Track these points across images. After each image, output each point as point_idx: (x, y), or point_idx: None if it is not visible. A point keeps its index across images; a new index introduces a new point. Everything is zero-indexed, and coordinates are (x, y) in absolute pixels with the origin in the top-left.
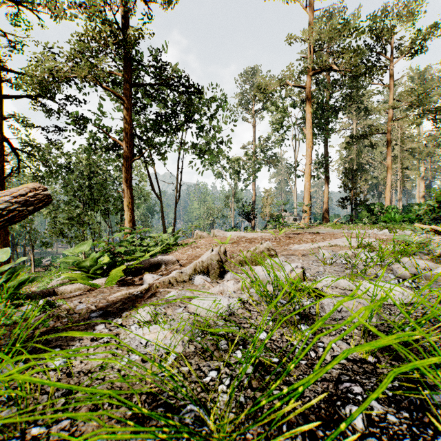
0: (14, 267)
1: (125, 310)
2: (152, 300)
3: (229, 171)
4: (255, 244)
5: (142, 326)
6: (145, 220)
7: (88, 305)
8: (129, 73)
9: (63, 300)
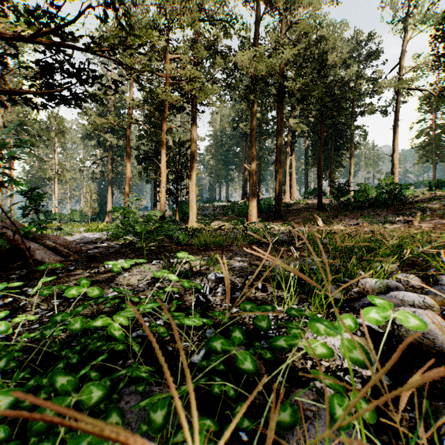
0: None
1: None
2: None
3: None
4: None
5: None
6: None
7: None
8: None
9: None
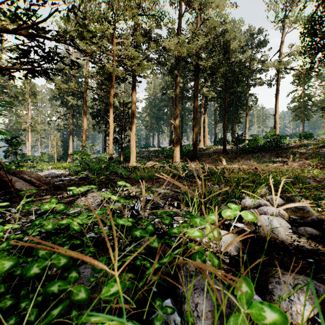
0: None
1: None
2: None
3: None
4: None
5: None
6: None
7: None
8: None
9: None
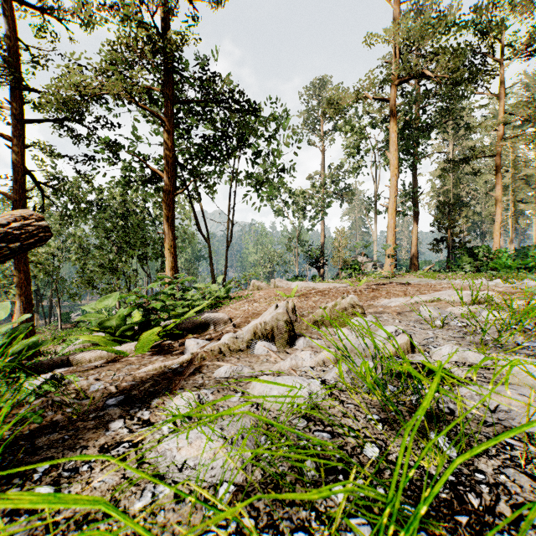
0: (19, 327)
1: (156, 394)
2: (196, 378)
3: (292, 207)
4: (331, 298)
5: (178, 427)
6: (190, 267)
7: (106, 385)
8: (170, 88)
9: (74, 376)
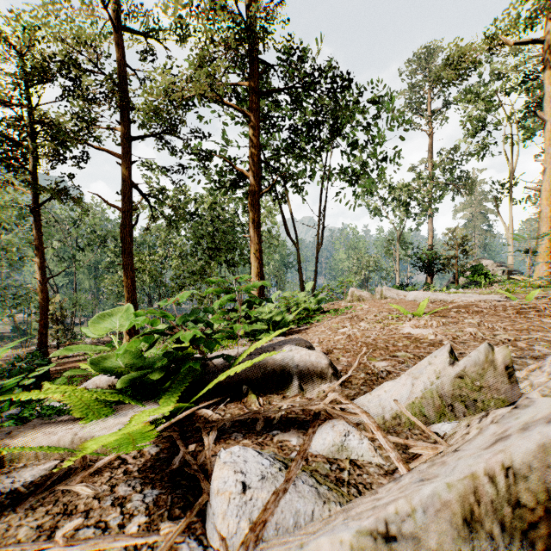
0: None
1: None
2: None
3: (392, 203)
4: (506, 323)
5: None
6: (278, 274)
7: None
8: (256, 79)
9: None
